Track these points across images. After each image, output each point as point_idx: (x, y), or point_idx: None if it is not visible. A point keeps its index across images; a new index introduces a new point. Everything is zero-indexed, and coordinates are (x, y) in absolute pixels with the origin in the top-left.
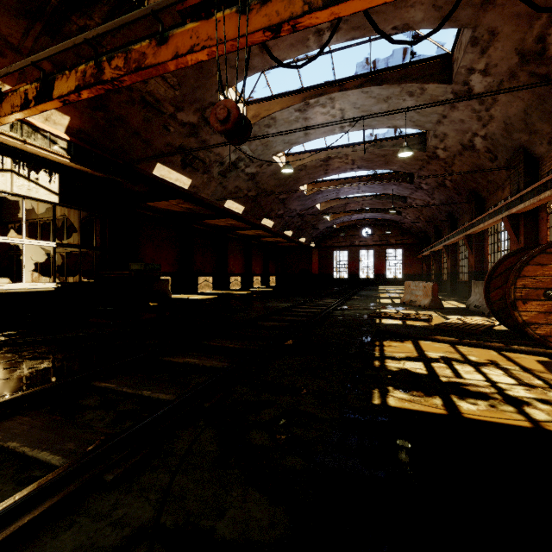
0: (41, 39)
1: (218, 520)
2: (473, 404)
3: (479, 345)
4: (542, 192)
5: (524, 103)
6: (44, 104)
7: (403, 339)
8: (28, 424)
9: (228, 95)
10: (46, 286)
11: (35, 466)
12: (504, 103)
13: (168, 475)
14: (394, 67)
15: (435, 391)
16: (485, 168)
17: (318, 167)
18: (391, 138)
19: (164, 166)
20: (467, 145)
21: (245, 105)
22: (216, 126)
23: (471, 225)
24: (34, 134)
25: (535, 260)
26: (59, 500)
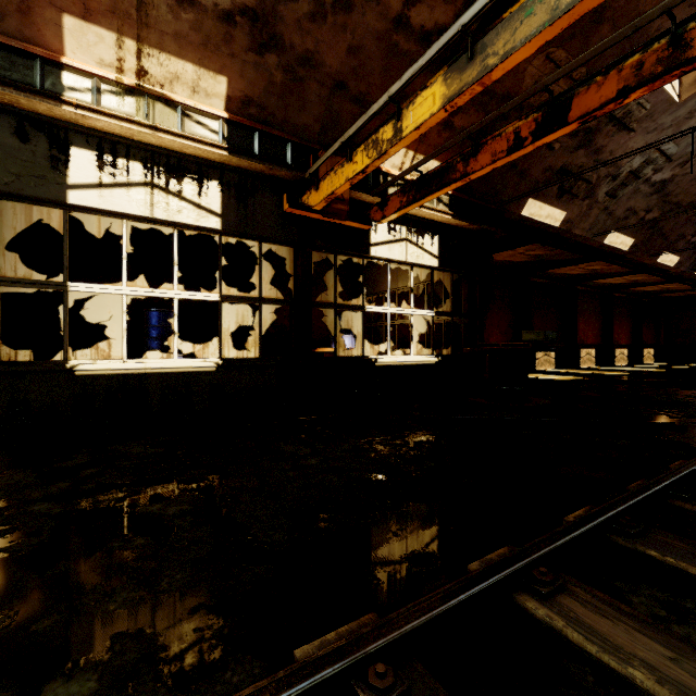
0: None
1: None
2: None
3: None
4: None
5: None
6: (550, 135)
7: None
8: None
9: None
10: (429, 359)
11: None
12: None
13: None
14: None
15: None
16: None
17: None
18: None
19: (535, 202)
20: None
21: None
22: None
23: None
24: None
25: None
26: None
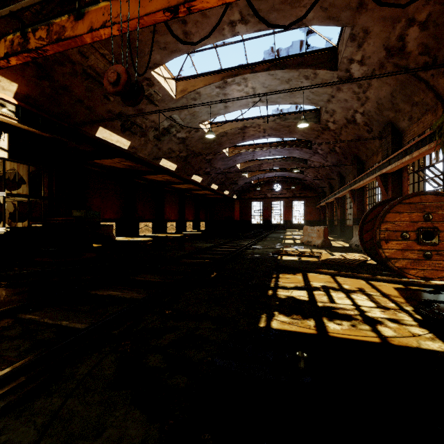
0: None
1: (95, 440)
2: (338, 324)
3: (352, 276)
4: (403, 157)
5: (391, 88)
6: None
7: (295, 272)
8: None
9: (160, 72)
10: None
11: None
12: (376, 88)
13: (61, 399)
14: (293, 56)
15: (312, 314)
16: (364, 138)
17: (237, 134)
18: (293, 112)
19: (106, 130)
20: (351, 119)
21: (175, 81)
22: (109, 88)
23: (354, 182)
24: None
25: (394, 209)
26: None
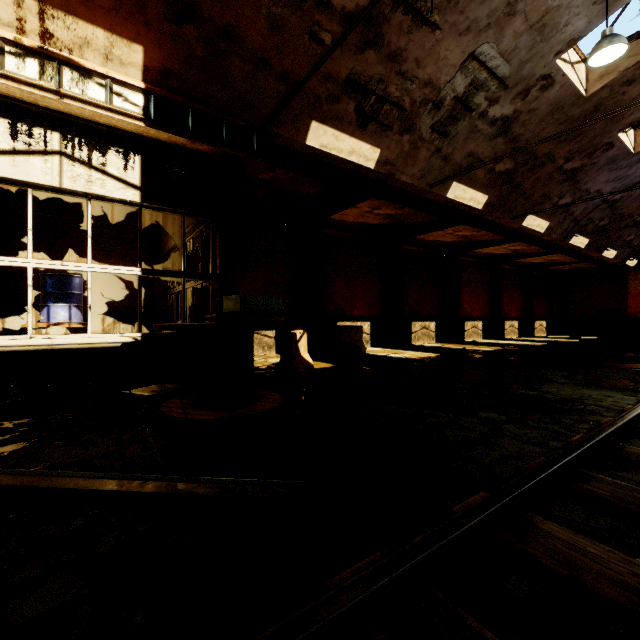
0: None
1: None
2: None
3: None
4: None
5: None
6: None
7: None
8: None
9: None
10: (115, 340)
11: None
12: None
13: None
14: None
15: None
16: None
17: None
18: None
19: (325, 127)
20: None
21: None
22: None
23: None
24: (82, 84)
25: None
26: None
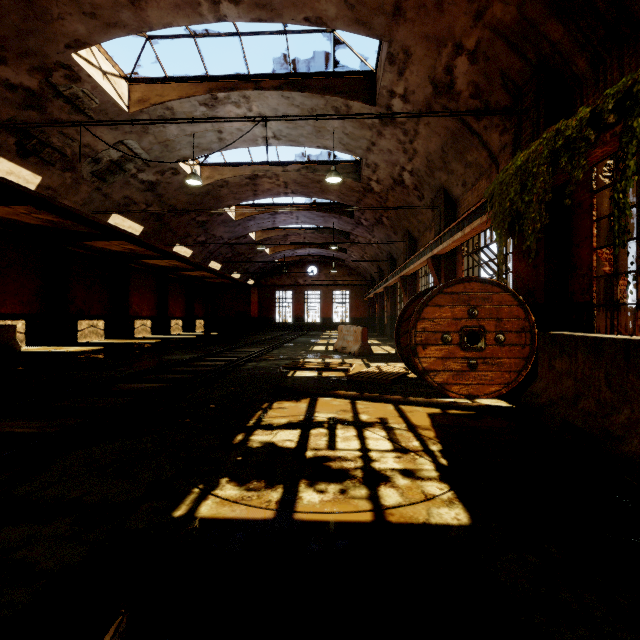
0: None
1: None
2: (320, 491)
3: (379, 399)
4: (455, 233)
5: (441, 140)
6: None
7: (302, 397)
8: None
9: (94, 59)
10: None
11: None
12: (424, 137)
13: None
14: (317, 74)
15: (286, 476)
16: (415, 207)
17: (244, 186)
18: (325, 162)
19: None
20: (398, 179)
21: (127, 83)
22: None
23: (405, 266)
24: None
25: (434, 300)
26: None
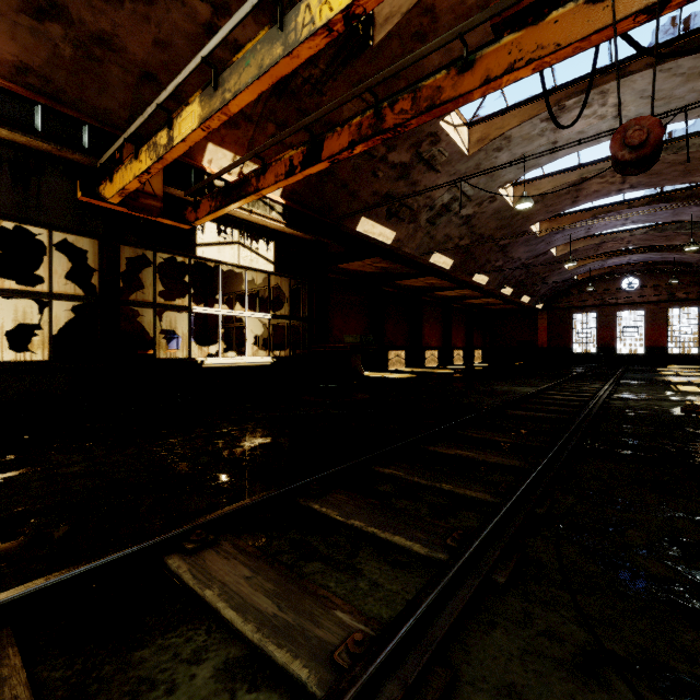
0: (270, 101)
1: (694, 666)
2: None
3: None
4: None
5: None
6: (311, 168)
7: None
8: (352, 504)
9: (449, 119)
10: (264, 360)
11: (392, 549)
12: None
13: (563, 591)
14: None
15: None
16: None
17: (563, 195)
18: (699, 132)
19: (368, 220)
20: None
21: (467, 128)
22: (621, 154)
23: None
24: (257, 203)
25: None
26: (471, 593)
